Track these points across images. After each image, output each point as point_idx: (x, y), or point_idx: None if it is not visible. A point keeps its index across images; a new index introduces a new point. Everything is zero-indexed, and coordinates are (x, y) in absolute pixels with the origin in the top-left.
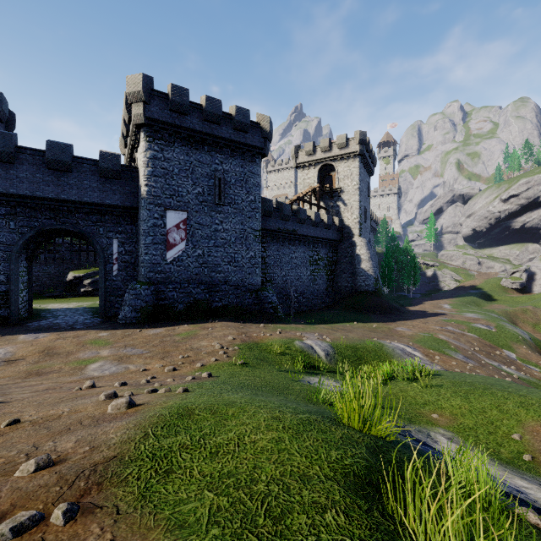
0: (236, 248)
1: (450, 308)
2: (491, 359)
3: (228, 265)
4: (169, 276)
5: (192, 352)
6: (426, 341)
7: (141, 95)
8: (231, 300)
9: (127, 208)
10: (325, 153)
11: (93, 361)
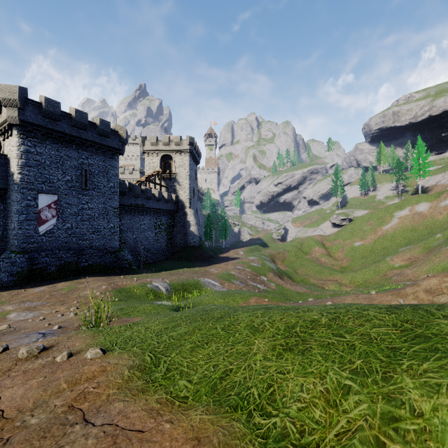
0: (99, 222)
1: (243, 253)
2: (254, 282)
3: (93, 234)
4: (41, 246)
5: (81, 298)
6: (224, 276)
7: (17, 103)
8: (95, 260)
9: None
10: (165, 146)
11: (6, 313)
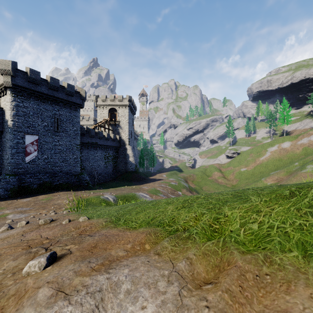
0: (66, 154)
1: (166, 176)
2: (172, 195)
3: (62, 162)
4: (27, 170)
5: (56, 205)
6: (152, 191)
7: (10, 72)
8: (64, 180)
9: None
10: (112, 102)
11: (6, 215)
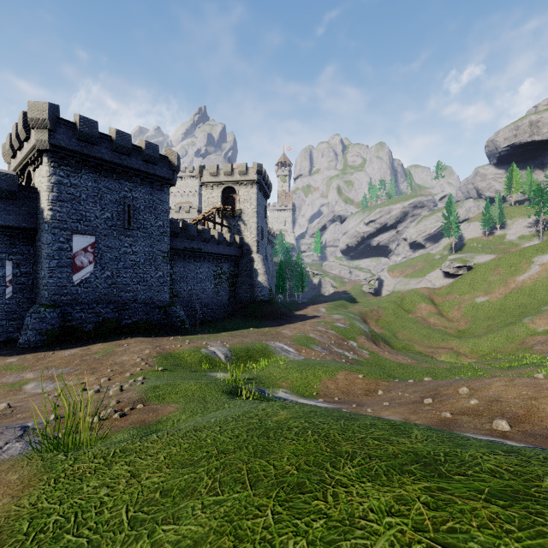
0: (145, 269)
1: (325, 311)
2: (340, 348)
3: (137, 284)
4: (76, 298)
5: (117, 366)
6: (300, 339)
7: (47, 123)
8: (140, 317)
9: (24, 229)
10: (227, 177)
11: (24, 383)
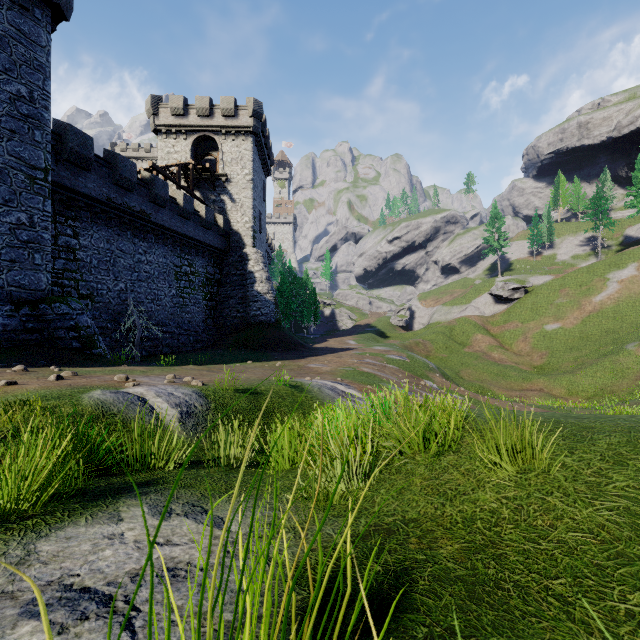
0: None
1: (356, 343)
2: (424, 391)
3: None
4: None
5: None
6: (353, 375)
7: None
8: None
9: None
10: (202, 118)
11: None
